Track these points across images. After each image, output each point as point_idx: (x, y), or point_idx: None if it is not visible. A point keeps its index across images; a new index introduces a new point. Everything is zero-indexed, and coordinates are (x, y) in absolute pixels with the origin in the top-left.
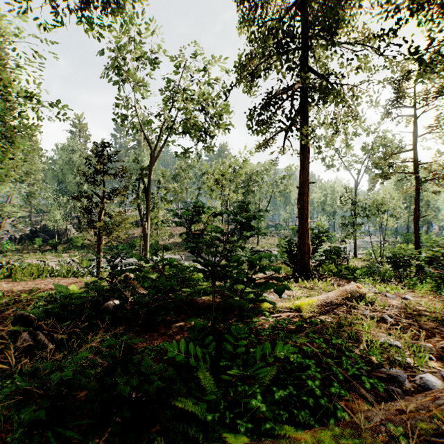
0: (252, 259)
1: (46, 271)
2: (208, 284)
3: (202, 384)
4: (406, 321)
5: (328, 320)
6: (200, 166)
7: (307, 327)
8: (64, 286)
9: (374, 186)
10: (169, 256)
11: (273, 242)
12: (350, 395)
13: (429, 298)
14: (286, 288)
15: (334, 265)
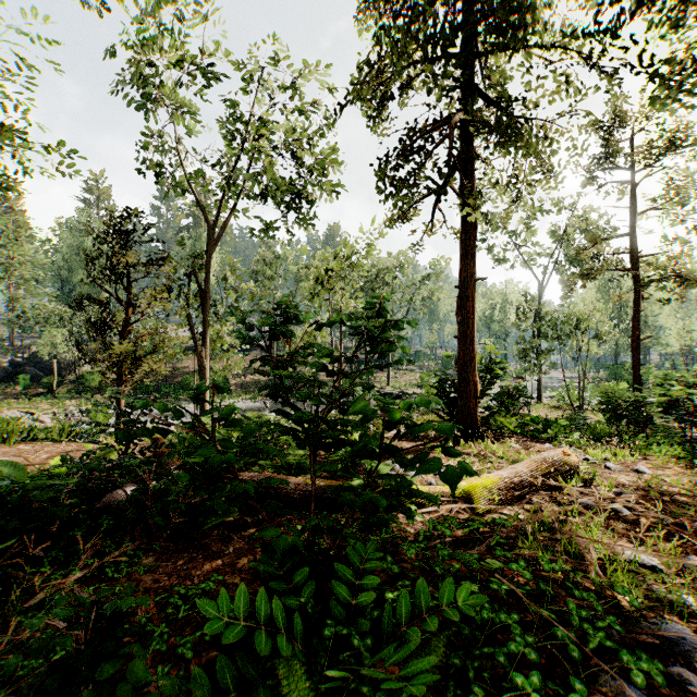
0: (390, 410)
1: (18, 432)
2: (306, 452)
3: (284, 692)
4: (657, 515)
5: (520, 516)
6: (296, 259)
7: (487, 532)
8: (18, 464)
9: (572, 291)
10: (246, 403)
11: (412, 380)
12: (598, 693)
13: (675, 470)
14: (466, 471)
15: (508, 415)
